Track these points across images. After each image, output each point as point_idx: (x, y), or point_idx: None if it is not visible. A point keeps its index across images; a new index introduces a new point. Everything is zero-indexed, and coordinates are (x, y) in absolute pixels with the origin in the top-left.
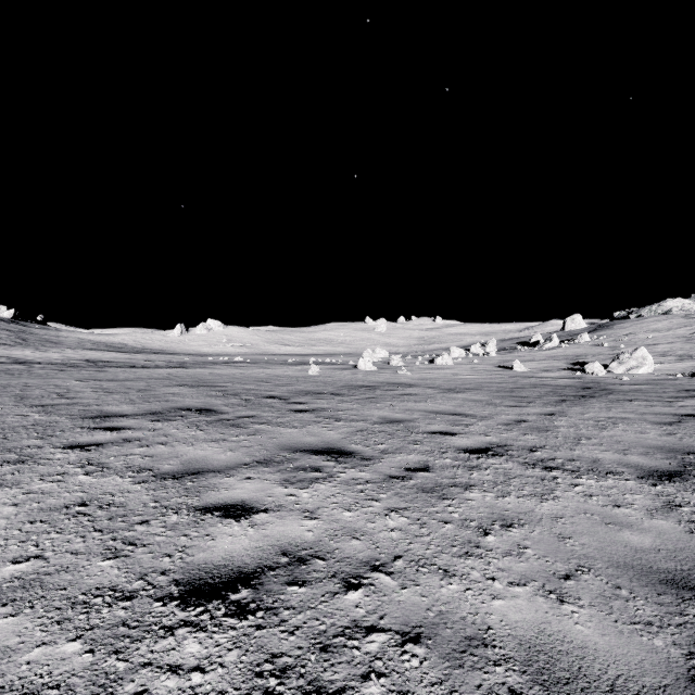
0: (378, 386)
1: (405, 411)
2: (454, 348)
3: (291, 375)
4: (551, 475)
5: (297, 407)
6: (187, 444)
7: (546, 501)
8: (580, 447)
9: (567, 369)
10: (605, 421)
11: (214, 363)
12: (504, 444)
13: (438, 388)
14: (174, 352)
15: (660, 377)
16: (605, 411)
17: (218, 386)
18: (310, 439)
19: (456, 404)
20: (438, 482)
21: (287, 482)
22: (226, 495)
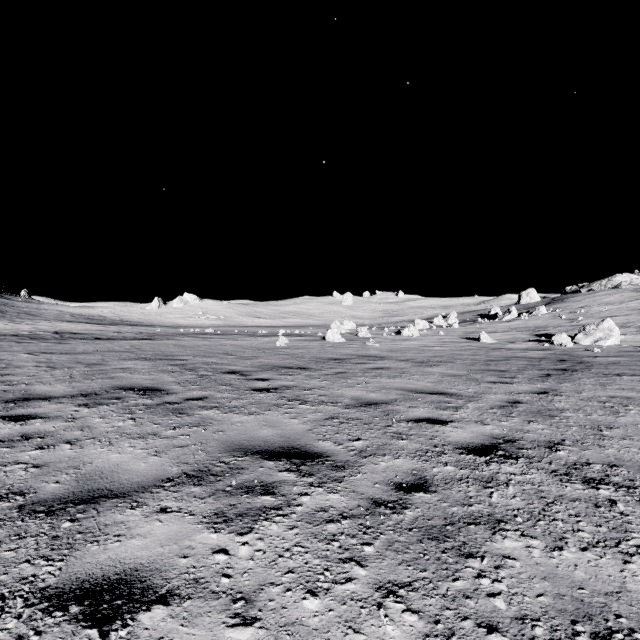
0: (347, 358)
1: (380, 389)
2: (418, 320)
3: (258, 347)
4: (602, 495)
5: (257, 385)
6: (102, 443)
7: (631, 558)
8: (609, 443)
9: (533, 341)
10: (610, 402)
11: (184, 334)
12: (511, 438)
13: (410, 361)
14: (150, 324)
15: (630, 348)
16: (600, 388)
17: (178, 359)
18: (266, 432)
19: (434, 380)
20: (447, 514)
21: (220, 519)
22: (112, 554)
